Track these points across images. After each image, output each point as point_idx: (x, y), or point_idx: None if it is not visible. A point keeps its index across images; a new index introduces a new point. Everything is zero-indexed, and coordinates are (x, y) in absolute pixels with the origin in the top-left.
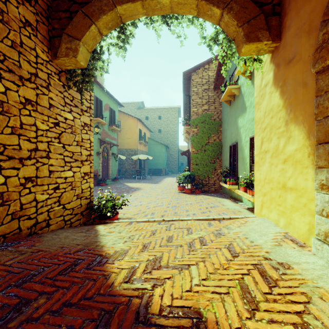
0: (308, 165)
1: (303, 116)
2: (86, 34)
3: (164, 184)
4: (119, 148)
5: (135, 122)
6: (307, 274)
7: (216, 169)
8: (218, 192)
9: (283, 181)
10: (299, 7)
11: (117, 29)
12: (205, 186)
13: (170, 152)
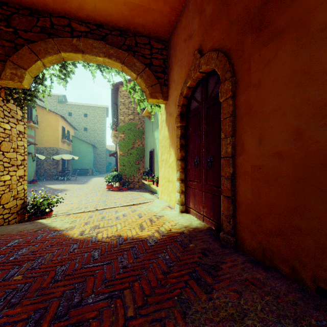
0: (175, 169)
1: (174, 145)
2: (32, 66)
3: (92, 184)
4: (36, 146)
5: (58, 119)
6: (168, 217)
7: (140, 169)
8: (142, 188)
9: (169, 177)
10: (173, 90)
11: (59, 64)
12: (131, 184)
13: (98, 152)
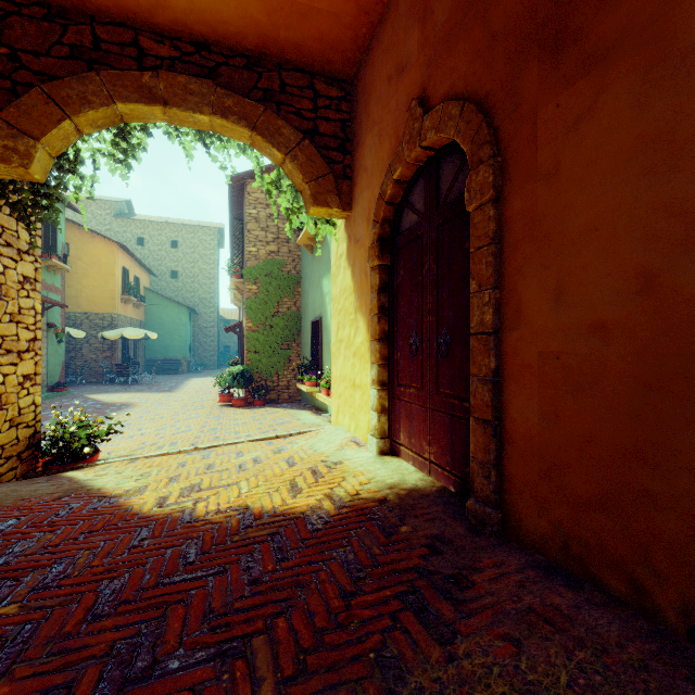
0: (368, 361)
1: (365, 307)
2: (51, 132)
3: (187, 392)
4: (65, 310)
5: (113, 252)
6: (353, 465)
7: (292, 360)
8: (295, 400)
9: (354, 378)
10: (363, 188)
11: (112, 128)
12: (273, 392)
13: (201, 322)
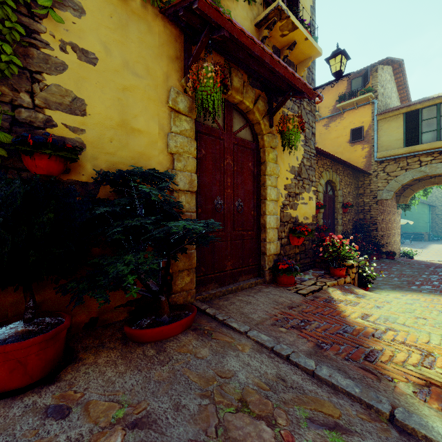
0: None
1: None
2: (411, 195)
3: (432, 250)
4: None
5: None
6: None
7: None
8: None
9: None
10: None
11: (422, 189)
12: None
13: (437, 211)
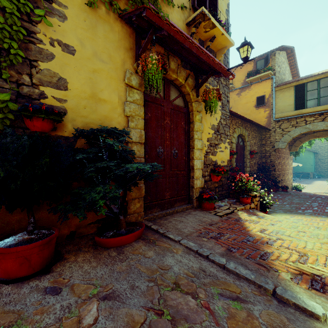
0: None
1: None
2: (300, 145)
3: (315, 185)
4: None
5: None
6: None
7: None
8: None
9: None
10: None
11: (308, 141)
12: None
13: (319, 157)
